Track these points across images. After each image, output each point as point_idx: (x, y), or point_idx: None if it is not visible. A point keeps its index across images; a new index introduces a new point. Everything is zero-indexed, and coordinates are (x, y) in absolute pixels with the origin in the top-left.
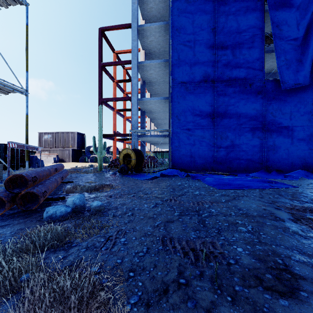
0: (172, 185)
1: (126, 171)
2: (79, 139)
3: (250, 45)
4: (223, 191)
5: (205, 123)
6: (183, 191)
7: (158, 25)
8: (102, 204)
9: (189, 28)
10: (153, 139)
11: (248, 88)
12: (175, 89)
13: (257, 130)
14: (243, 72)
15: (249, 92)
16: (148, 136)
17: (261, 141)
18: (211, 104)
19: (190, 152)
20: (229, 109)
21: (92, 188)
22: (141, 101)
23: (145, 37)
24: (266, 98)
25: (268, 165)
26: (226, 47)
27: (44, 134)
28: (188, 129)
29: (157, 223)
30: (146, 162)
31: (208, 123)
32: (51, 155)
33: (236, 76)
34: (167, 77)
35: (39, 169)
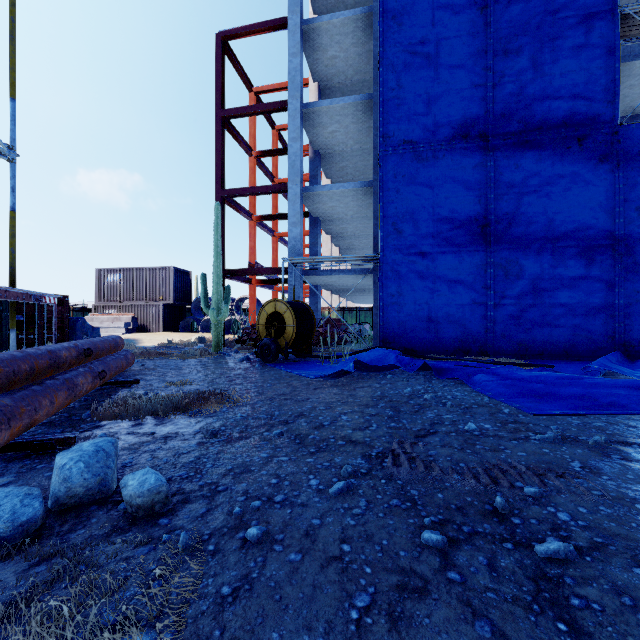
0: (389, 394)
1: (273, 355)
2: (179, 282)
3: (580, 40)
4: (547, 421)
5: (464, 238)
6: (425, 418)
7: (349, 17)
8: (160, 483)
9: (424, 10)
10: (338, 279)
11: (574, 149)
12: (390, 160)
13: (599, 254)
14: (563, 109)
15: (578, 157)
16: (327, 272)
17: (610, 281)
18: (478, 192)
19: (425, 310)
20: (524, 203)
21: (171, 403)
22: (310, 193)
23: (319, 50)
24: (623, 172)
25: (629, 340)
26: (516, 49)
27: (108, 272)
28: (421, 255)
29: (357, 601)
30: (322, 331)
31: (470, 238)
32: (120, 316)
33: (544, 119)
34: (370, 138)
35: (9, 354)
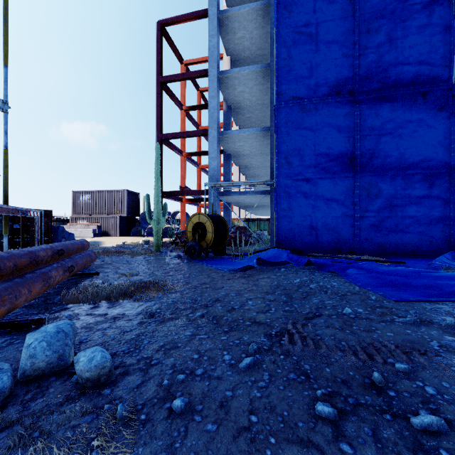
0: (283, 284)
1: (197, 253)
2: (131, 200)
3: (424, 21)
4: (406, 306)
5: (337, 168)
6: (312, 303)
7: (253, 8)
8: (104, 360)
9: (307, 1)
10: (244, 198)
11: (420, 101)
12: (283, 111)
13: (438, 179)
14: (411, 72)
15: (423, 108)
16: (236, 193)
17: (447, 199)
18: (347, 133)
19: (308, 220)
20: (382, 142)
21: (121, 291)
22: (224, 136)
23: (231, 33)
24: None
25: None
26: (376, 29)
27: (81, 194)
28: (306, 180)
29: None
30: (233, 236)
31: (342, 168)
32: (89, 225)
33: (397, 79)
34: (268, 96)
35: None
